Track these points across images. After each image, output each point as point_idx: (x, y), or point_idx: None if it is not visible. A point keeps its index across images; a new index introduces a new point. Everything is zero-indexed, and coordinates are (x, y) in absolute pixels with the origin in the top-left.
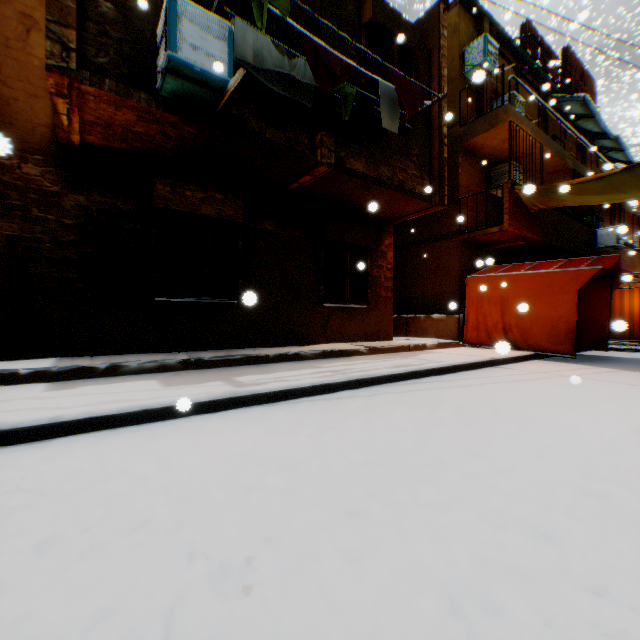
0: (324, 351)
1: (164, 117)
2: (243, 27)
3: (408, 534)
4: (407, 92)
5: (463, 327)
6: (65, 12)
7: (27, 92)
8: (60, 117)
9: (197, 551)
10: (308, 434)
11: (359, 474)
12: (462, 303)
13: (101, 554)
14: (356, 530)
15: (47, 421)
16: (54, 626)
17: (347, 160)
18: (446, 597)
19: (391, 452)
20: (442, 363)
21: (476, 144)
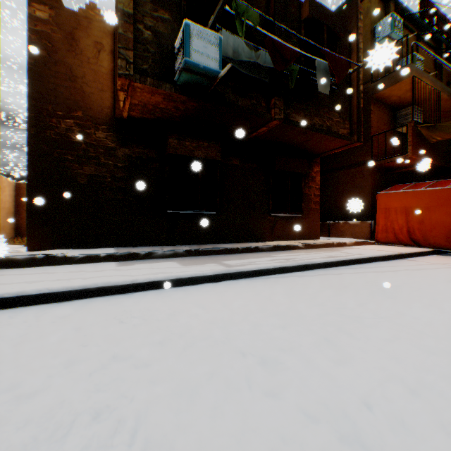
0: (274, 246)
1: (178, 97)
2: (227, 35)
3: (369, 353)
4: (336, 65)
5: (373, 230)
6: (127, 41)
7: (98, 88)
8: (118, 102)
9: (246, 351)
10: (282, 297)
11: (325, 320)
12: (372, 212)
13: (195, 349)
14: (335, 349)
15: (129, 282)
16: (191, 377)
17: (291, 115)
18: (404, 385)
19: (342, 309)
20: (362, 255)
21: (384, 95)
